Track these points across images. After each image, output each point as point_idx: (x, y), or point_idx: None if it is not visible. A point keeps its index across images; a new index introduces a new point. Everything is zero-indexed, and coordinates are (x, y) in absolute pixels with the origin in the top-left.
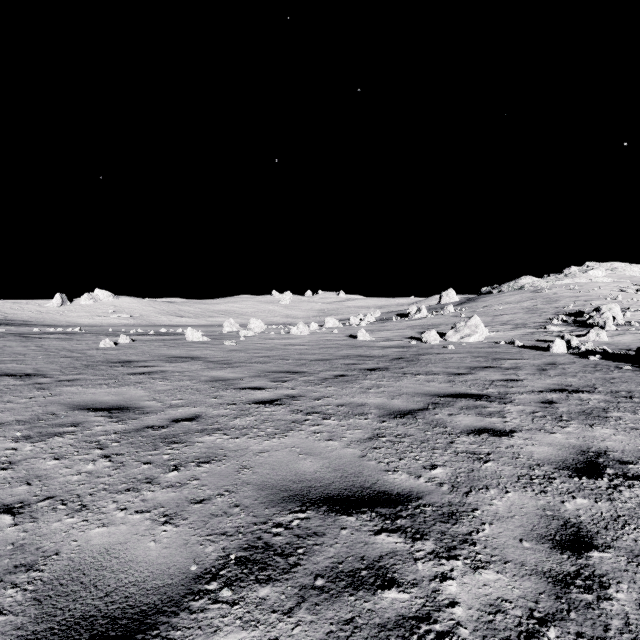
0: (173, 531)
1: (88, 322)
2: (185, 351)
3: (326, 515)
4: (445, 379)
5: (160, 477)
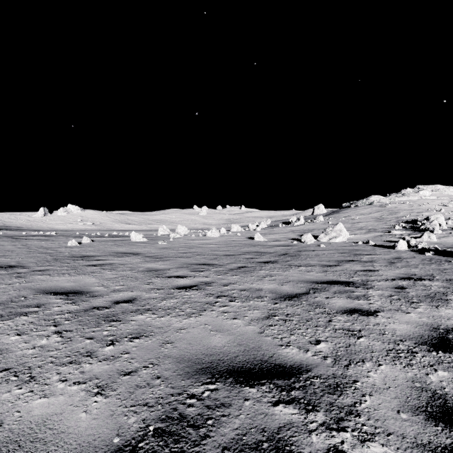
0: (103, 402)
1: (63, 228)
2: (129, 248)
3: (232, 386)
4: (320, 270)
5: (98, 351)
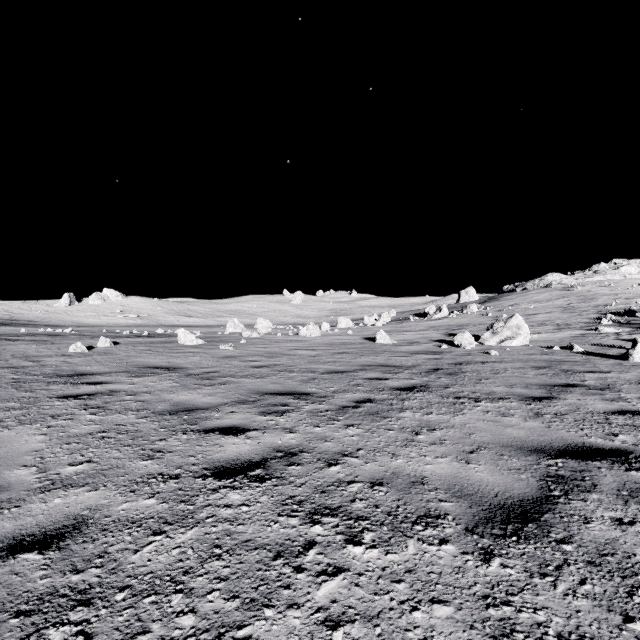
0: None
1: (94, 322)
2: (167, 358)
3: None
4: (526, 410)
5: None
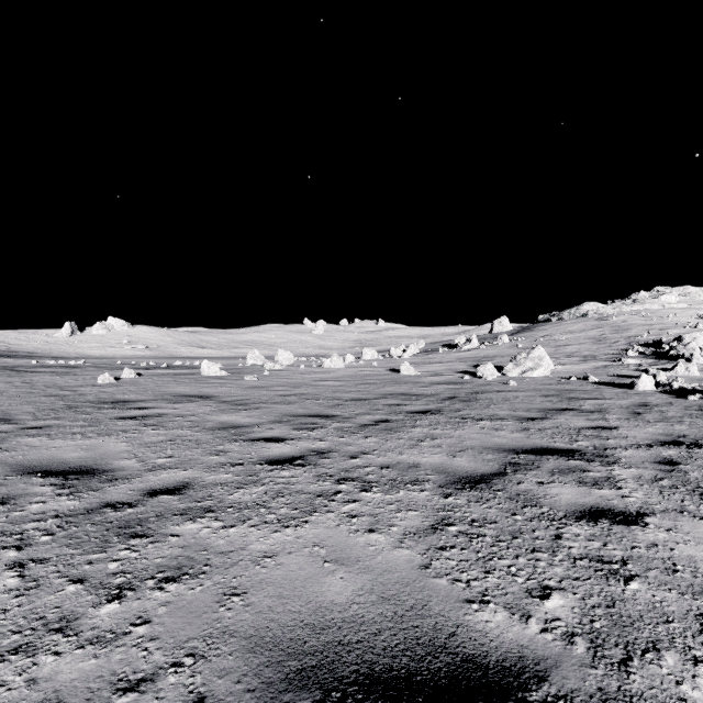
0: None
1: (99, 354)
2: (196, 388)
3: None
4: (517, 426)
5: (85, 616)
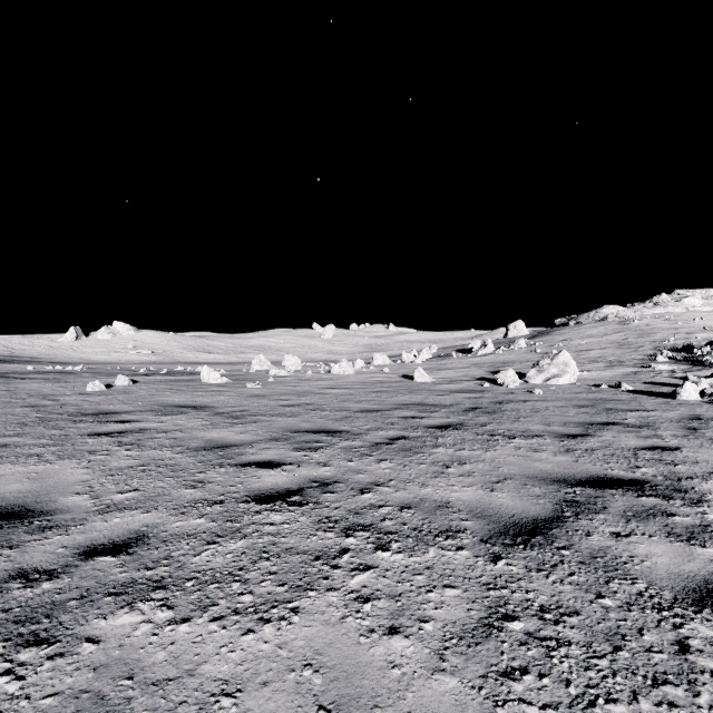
0: None
1: (103, 359)
2: (192, 397)
3: None
4: (558, 446)
5: None
